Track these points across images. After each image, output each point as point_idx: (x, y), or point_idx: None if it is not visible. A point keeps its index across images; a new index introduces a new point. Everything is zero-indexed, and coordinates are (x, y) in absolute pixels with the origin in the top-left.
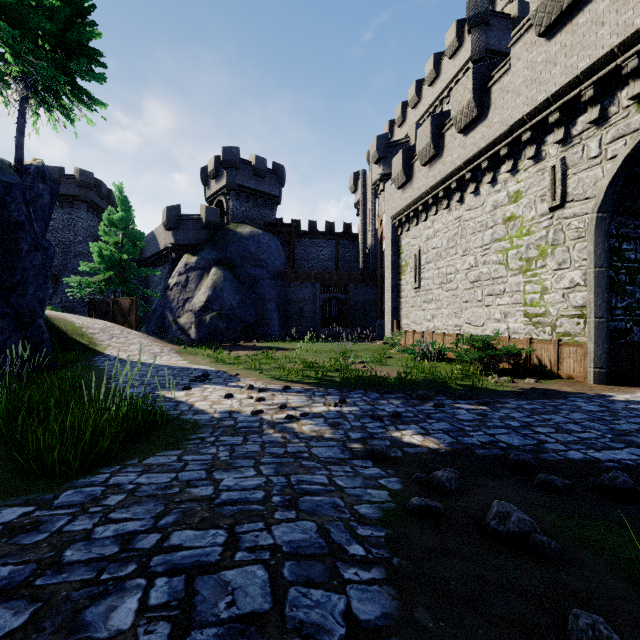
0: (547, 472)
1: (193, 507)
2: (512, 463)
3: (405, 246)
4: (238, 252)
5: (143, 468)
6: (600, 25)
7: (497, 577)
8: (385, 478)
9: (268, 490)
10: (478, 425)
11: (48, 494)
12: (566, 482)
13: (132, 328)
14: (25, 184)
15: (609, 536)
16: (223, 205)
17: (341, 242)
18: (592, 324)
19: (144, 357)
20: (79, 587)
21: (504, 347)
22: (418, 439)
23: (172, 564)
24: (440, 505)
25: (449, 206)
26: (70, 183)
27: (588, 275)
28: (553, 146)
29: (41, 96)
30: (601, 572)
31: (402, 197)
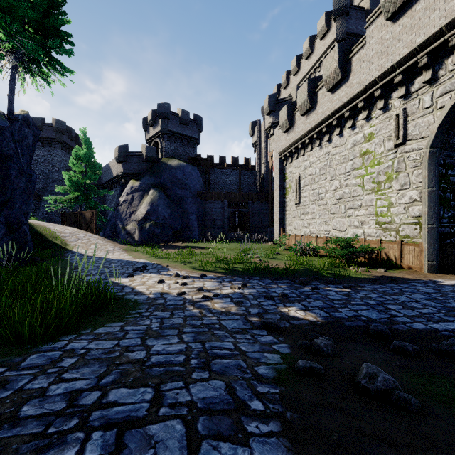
0: (399, 339)
1: (129, 368)
2: (372, 332)
3: (289, 174)
4: (169, 178)
5: (93, 336)
6: (432, 11)
7: (371, 429)
8: (277, 344)
9: (188, 354)
10: (345, 303)
11: (18, 357)
12: (415, 347)
13: (93, 233)
14: (15, 128)
15: (454, 392)
16: (158, 145)
17: (243, 171)
18: (426, 229)
19: (101, 253)
20: (28, 440)
21: (361, 246)
22: (301, 314)
23: (107, 419)
24: (321, 366)
25: (321, 144)
26: (49, 129)
27: (423, 193)
28: (397, 100)
29: (27, 65)
30: (453, 423)
31: (287, 138)
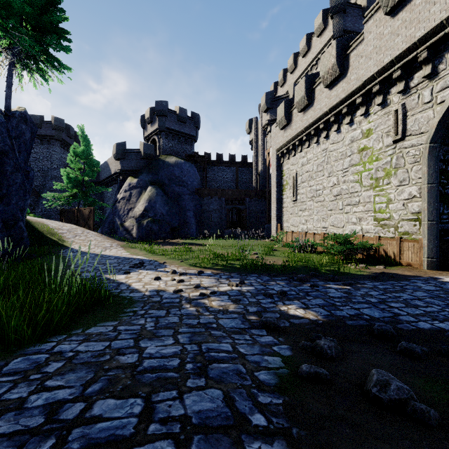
0: (405, 340)
1: (118, 374)
2: (376, 332)
3: (286, 170)
4: (167, 175)
5: (84, 337)
6: (432, 4)
7: (389, 448)
8: (277, 345)
9: (183, 358)
10: (345, 301)
11: (0, 361)
12: (424, 349)
13: (90, 229)
14: (12, 125)
15: None
16: (156, 142)
17: (240, 169)
18: (426, 225)
19: (98, 250)
20: None
21: (360, 242)
22: (301, 312)
23: (88, 438)
24: (326, 372)
25: (318, 141)
26: (48, 127)
27: (423, 189)
28: (396, 95)
29: (24, 62)
30: None
31: (284, 135)
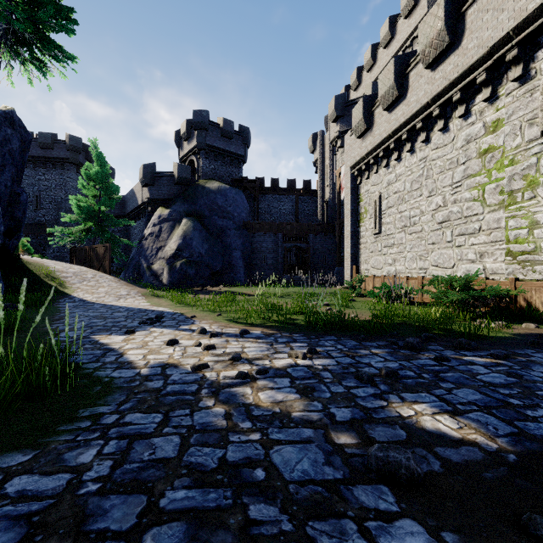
0: None
1: None
2: None
3: (364, 194)
4: (207, 205)
5: None
6: None
7: None
8: None
9: None
10: (525, 395)
11: None
12: None
13: (106, 273)
14: None
15: None
16: (194, 164)
17: (301, 197)
18: None
19: (109, 299)
20: None
21: (491, 287)
22: (449, 424)
23: None
24: None
25: (413, 148)
26: (61, 147)
27: None
28: None
29: (13, 47)
30: None
31: (362, 146)
